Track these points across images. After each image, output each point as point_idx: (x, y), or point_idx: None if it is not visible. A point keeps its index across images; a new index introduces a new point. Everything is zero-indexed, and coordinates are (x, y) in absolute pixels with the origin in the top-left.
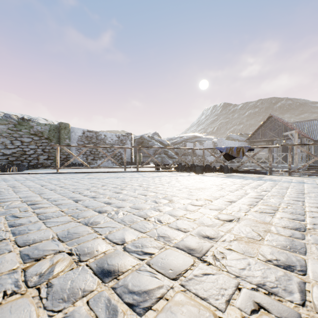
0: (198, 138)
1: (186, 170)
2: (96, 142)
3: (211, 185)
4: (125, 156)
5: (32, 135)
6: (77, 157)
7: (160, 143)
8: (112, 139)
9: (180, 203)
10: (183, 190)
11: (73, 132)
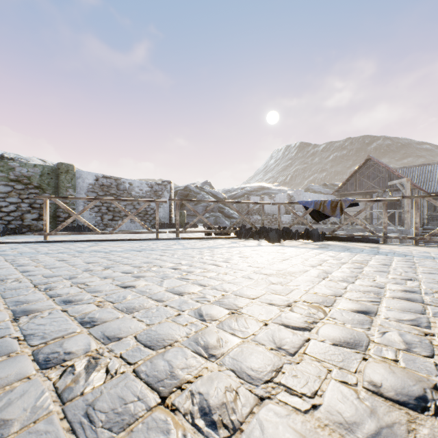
0: (266, 190)
1: (252, 237)
2: (116, 194)
3: (303, 266)
4: (157, 214)
5: (12, 181)
6: (78, 216)
7: (213, 197)
8: (141, 190)
9: (257, 319)
10: (256, 278)
11: (80, 179)
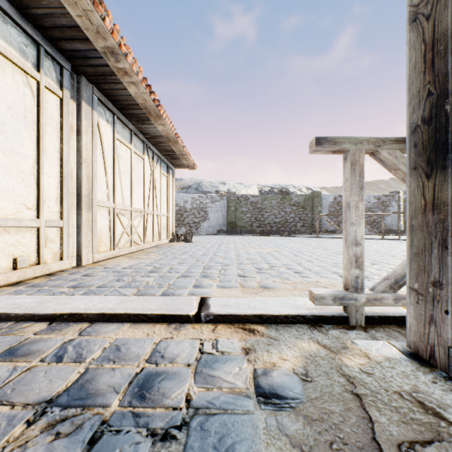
0: None
1: None
2: None
3: None
4: (382, 223)
5: (291, 206)
6: (333, 224)
7: None
8: (369, 202)
9: None
10: None
11: (324, 200)
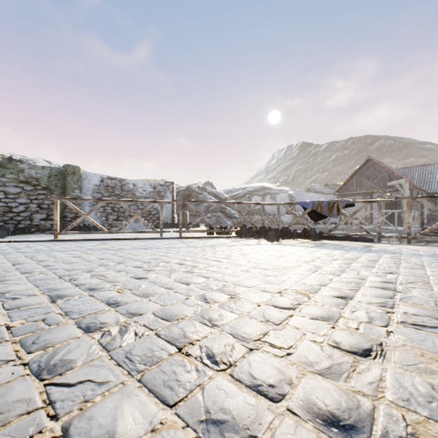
0: (267, 190)
1: (253, 236)
2: (120, 195)
3: (297, 262)
4: (161, 214)
5: (21, 183)
6: (87, 216)
7: (214, 197)
8: (145, 191)
9: (252, 302)
10: (253, 272)
11: (86, 180)
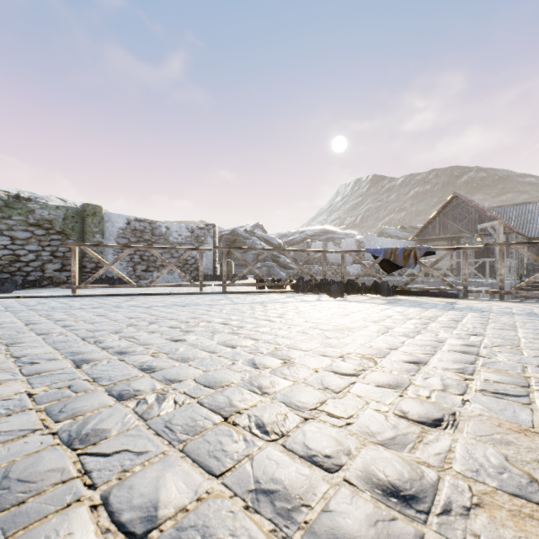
0: (330, 235)
1: (312, 290)
2: (151, 240)
3: (364, 321)
4: (201, 264)
5: (31, 226)
6: (111, 266)
7: (265, 243)
8: (180, 235)
9: (308, 368)
10: (311, 333)
11: (109, 222)
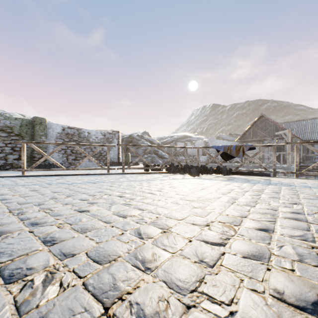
0: (188, 138)
1: (179, 172)
2: (78, 140)
3: (217, 193)
4: (108, 155)
5: None
6: (48, 156)
7: (150, 143)
8: (97, 137)
9: (183, 237)
10: (182, 204)
11: (50, 129)
